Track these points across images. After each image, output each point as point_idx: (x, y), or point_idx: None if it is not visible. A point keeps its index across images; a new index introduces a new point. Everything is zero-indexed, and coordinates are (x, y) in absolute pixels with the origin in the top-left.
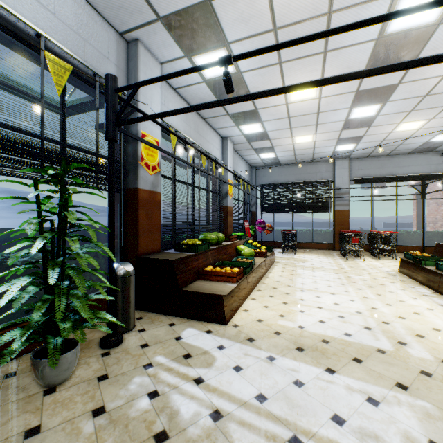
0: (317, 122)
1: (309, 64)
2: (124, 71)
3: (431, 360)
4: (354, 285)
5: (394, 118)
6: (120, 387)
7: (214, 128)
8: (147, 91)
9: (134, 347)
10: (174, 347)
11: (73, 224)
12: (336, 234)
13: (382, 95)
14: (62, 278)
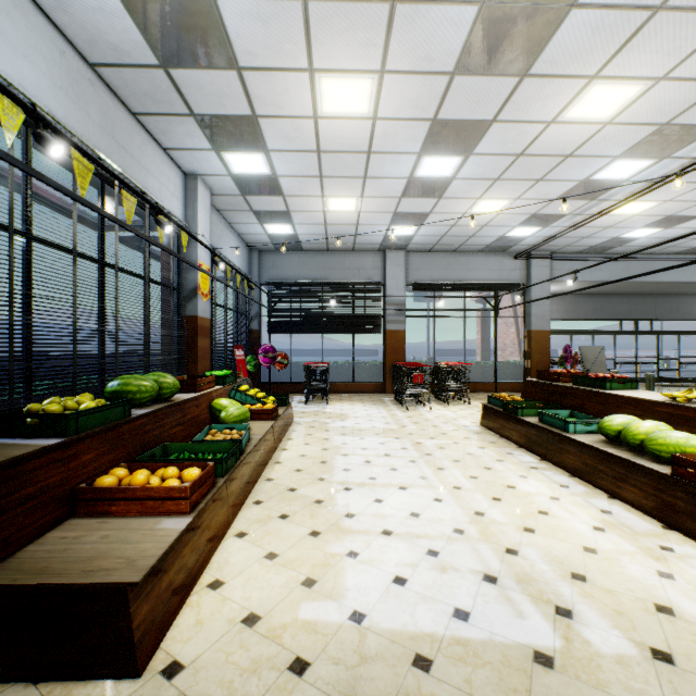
0: (366, 174)
1: (361, 22)
2: None
3: (638, 660)
4: (431, 461)
5: (475, 187)
6: None
7: (164, 146)
8: None
9: None
10: None
11: None
12: (388, 367)
13: (467, 138)
14: None
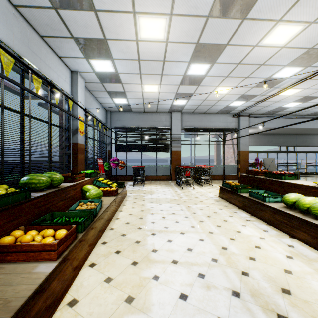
0: (162, 72)
1: None
2: None
3: None
4: (196, 217)
5: (215, 80)
6: None
7: (59, 55)
8: None
9: None
10: None
11: None
12: (173, 168)
13: (213, 54)
14: None
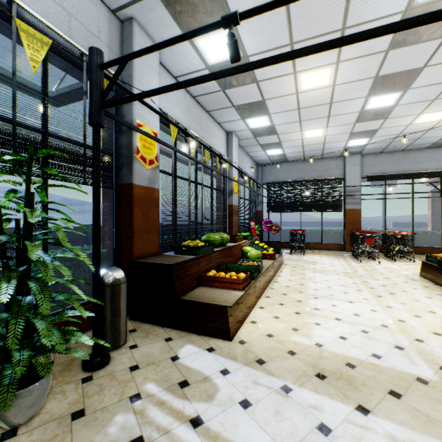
0: (329, 114)
1: None
2: (118, 54)
3: None
4: (372, 291)
5: (415, 108)
6: (96, 429)
7: (219, 122)
8: (144, 77)
9: (122, 370)
10: (168, 371)
11: (38, 224)
12: (347, 234)
13: (403, 81)
14: (27, 291)
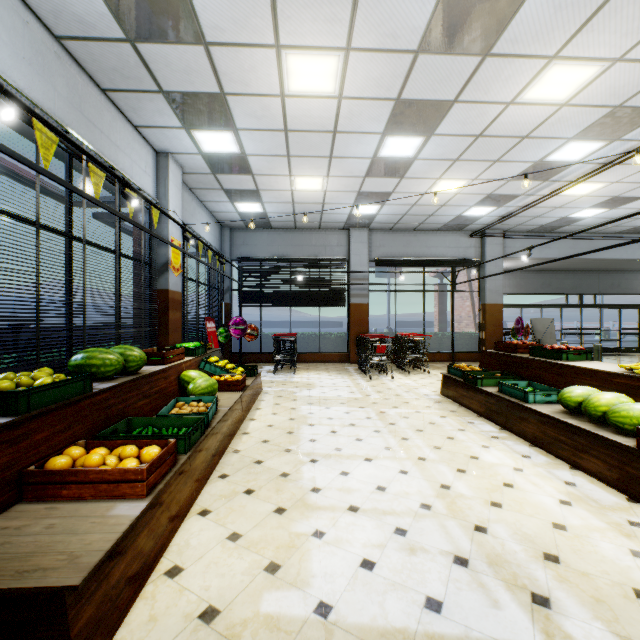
0: (331, 153)
1: None
2: None
3: None
4: (395, 431)
5: (435, 168)
6: None
7: (135, 123)
8: None
9: None
10: None
11: None
12: (352, 339)
13: (429, 119)
14: None
